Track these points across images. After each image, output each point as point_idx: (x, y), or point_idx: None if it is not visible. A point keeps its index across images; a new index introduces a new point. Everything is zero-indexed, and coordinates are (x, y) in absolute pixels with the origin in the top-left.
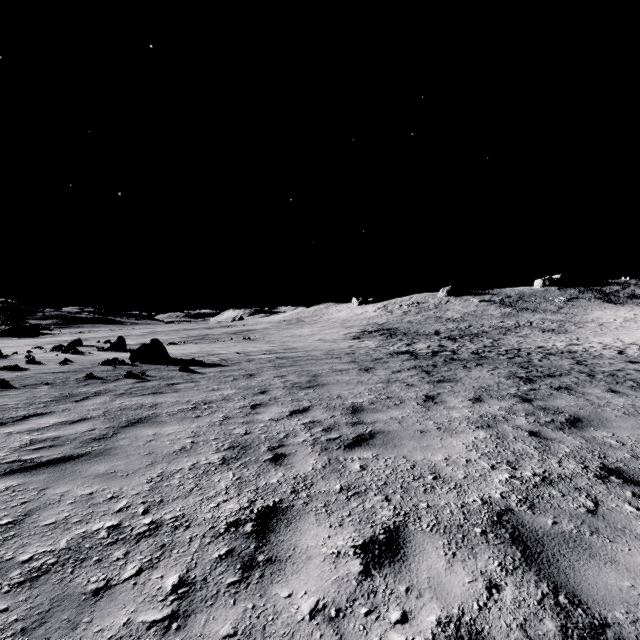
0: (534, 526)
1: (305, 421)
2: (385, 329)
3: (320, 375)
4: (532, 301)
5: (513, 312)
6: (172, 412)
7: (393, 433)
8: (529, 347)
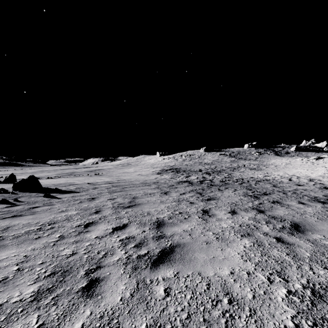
0: None
1: (122, 237)
2: (174, 168)
3: (137, 197)
4: (244, 154)
5: (235, 160)
6: (18, 234)
7: (187, 246)
8: (246, 177)
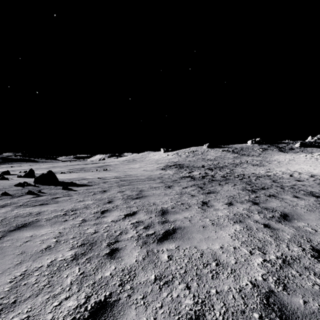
0: (293, 307)
1: (133, 221)
2: (177, 164)
3: (143, 190)
4: (247, 151)
5: (238, 156)
6: (49, 218)
7: (187, 228)
8: (248, 173)
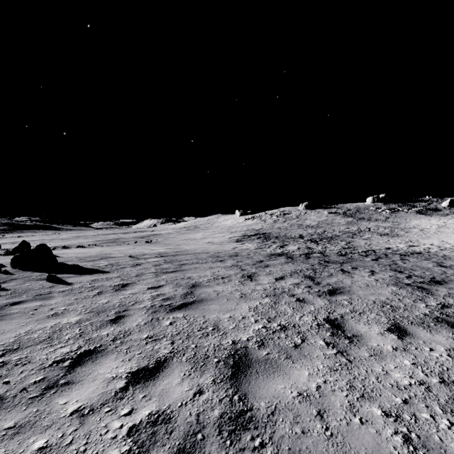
0: None
1: (140, 417)
2: (261, 233)
3: (200, 285)
4: (366, 213)
5: (354, 221)
6: None
7: None
8: (379, 248)
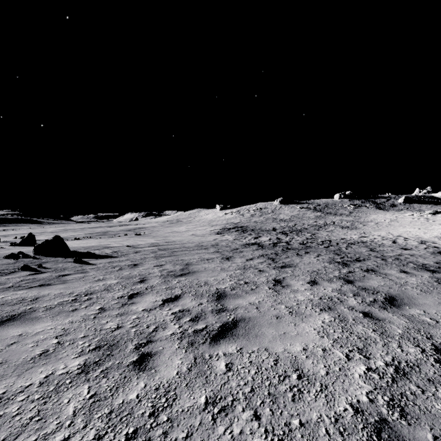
0: None
1: (175, 310)
2: (239, 227)
3: (191, 264)
4: (333, 208)
5: (322, 215)
6: (50, 306)
7: (253, 320)
8: (336, 239)
